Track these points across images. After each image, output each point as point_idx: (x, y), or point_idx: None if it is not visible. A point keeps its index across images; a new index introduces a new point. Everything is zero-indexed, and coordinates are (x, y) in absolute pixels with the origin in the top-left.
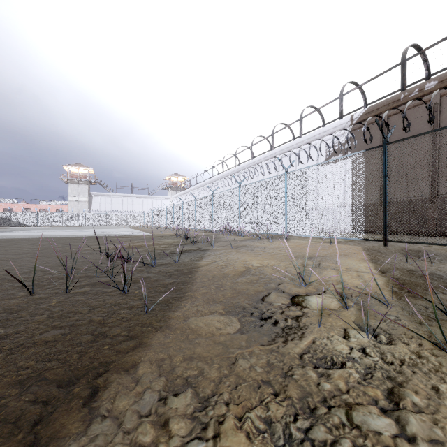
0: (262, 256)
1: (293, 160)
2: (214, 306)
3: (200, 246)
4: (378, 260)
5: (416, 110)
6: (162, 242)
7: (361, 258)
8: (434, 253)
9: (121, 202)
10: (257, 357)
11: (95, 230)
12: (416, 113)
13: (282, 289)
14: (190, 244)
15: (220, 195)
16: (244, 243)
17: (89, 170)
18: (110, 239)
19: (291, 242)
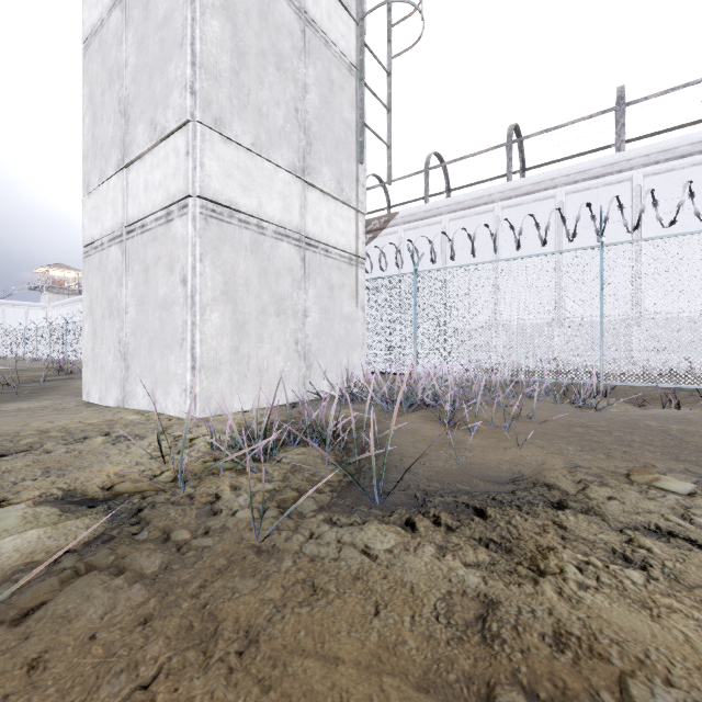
0: None
1: None
2: (58, 395)
3: (75, 376)
4: None
5: None
6: (27, 375)
7: None
8: None
9: None
10: (64, 398)
11: None
12: None
13: None
14: (64, 376)
15: None
16: None
17: None
18: None
19: None
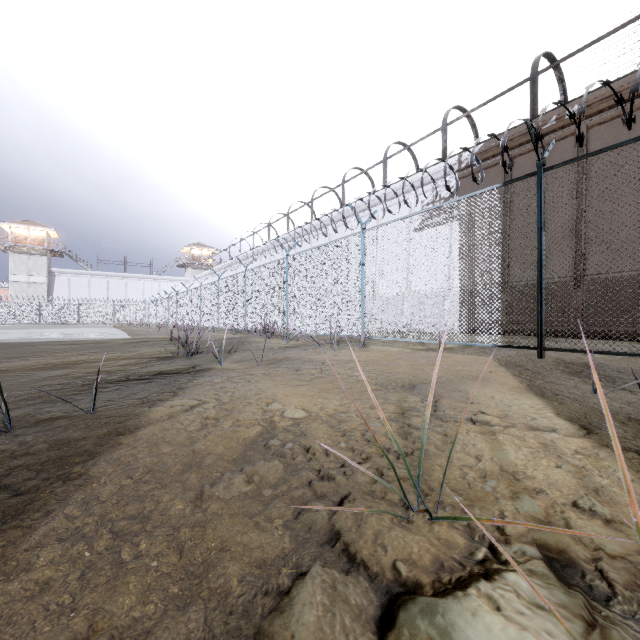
0: (312, 386)
1: (375, 211)
2: None
3: (201, 361)
4: (543, 388)
5: (553, 148)
6: (132, 354)
7: (510, 386)
8: (615, 369)
9: (107, 286)
10: None
11: (35, 331)
12: (553, 153)
13: (348, 541)
14: (183, 358)
15: (257, 271)
16: (288, 353)
17: (48, 232)
18: (34, 347)
19: (372, 351)
